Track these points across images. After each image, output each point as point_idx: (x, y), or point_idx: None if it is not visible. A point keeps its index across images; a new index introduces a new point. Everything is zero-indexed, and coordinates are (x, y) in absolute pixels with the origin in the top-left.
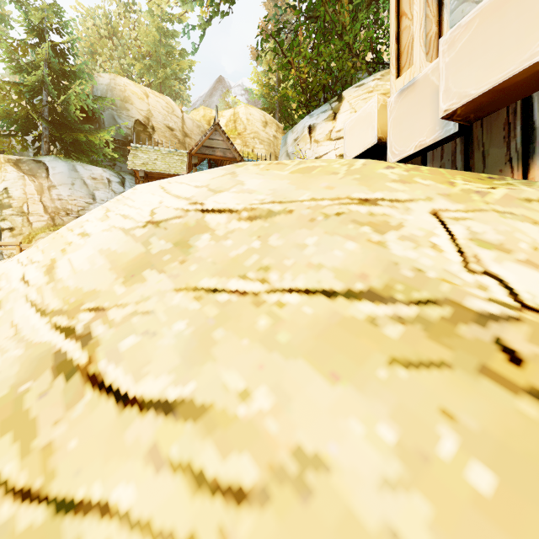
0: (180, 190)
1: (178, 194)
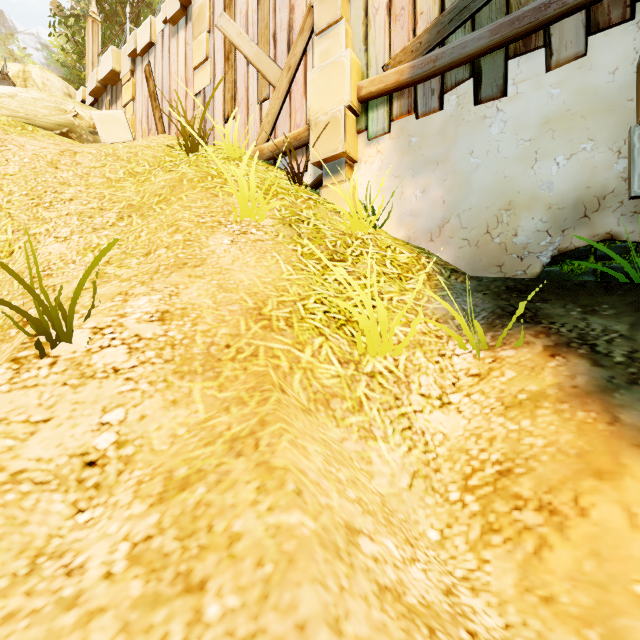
0: (6, 89)
1: (6, 90)
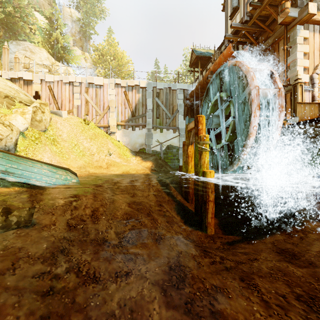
0: None
1: None
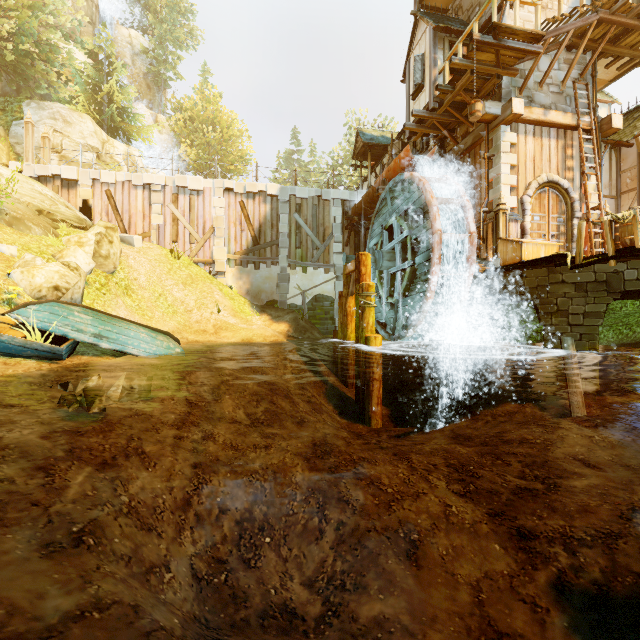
0: None
1: None
